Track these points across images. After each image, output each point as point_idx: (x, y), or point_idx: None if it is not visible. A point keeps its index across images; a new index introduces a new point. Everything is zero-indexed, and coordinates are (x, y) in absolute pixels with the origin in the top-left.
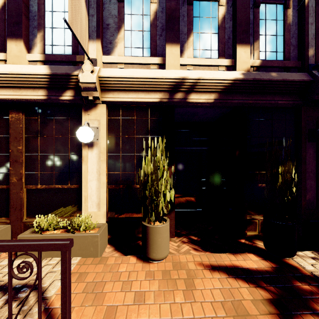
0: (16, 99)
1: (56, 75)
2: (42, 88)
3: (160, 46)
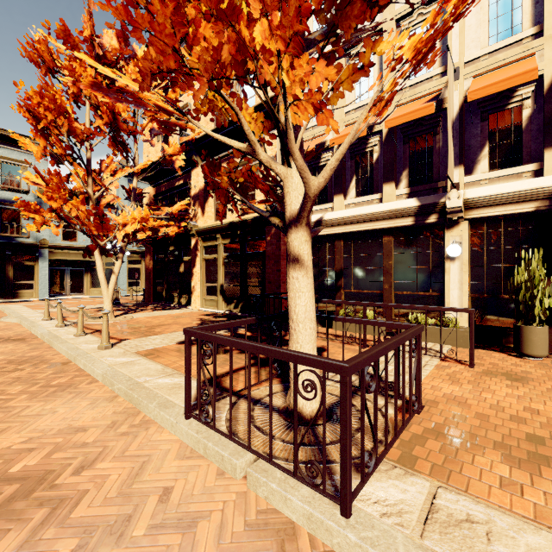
0: (390, 227)
1: (425, 205)
2: (410, 216)
3: (536, 150)
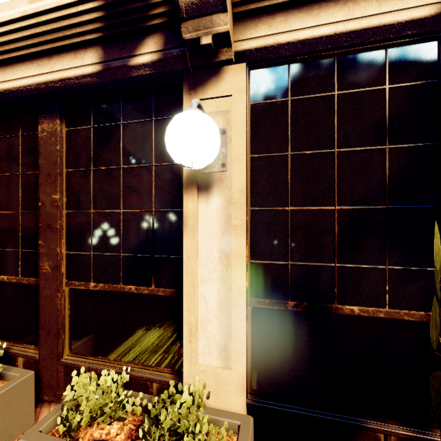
0: (44, 85)
1: None
2: (92, 47)
3: None
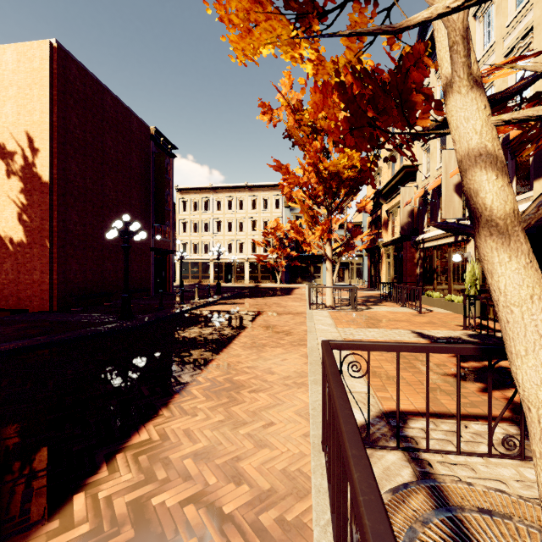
0: (447, 242)
1: None
2: (453, 236)
3: None
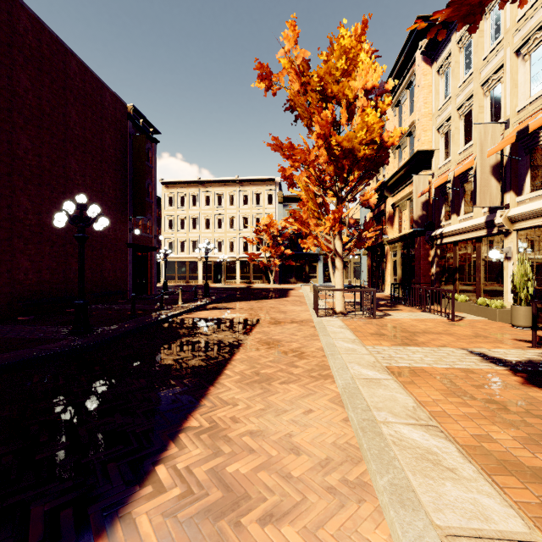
0: (476, 237)
1: (487, 221)
2: (485, 229)
3: None
